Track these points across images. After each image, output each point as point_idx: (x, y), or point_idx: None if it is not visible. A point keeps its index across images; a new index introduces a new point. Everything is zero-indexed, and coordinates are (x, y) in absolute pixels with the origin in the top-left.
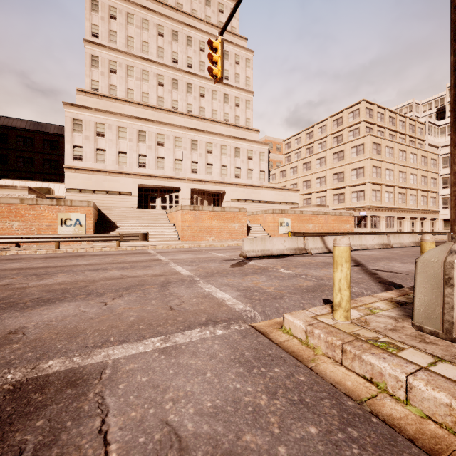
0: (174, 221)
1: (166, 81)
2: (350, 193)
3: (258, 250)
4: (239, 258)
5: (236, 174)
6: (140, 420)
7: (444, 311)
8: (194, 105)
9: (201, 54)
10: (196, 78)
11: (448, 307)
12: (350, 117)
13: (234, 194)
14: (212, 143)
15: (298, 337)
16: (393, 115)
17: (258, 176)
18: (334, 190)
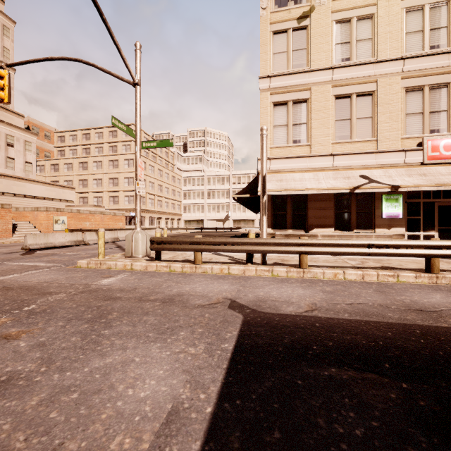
0: None
1: None
2: (123, 197)
3: (42, 243)
4: (22, 251)
5: None
6: (37, 279)
7: (131, 249)
8: None
9: None
10: None
11: (132, 248)
12: (123, 133)
13: None
14: None
15: (84, 267)
16: None
17: (23, 167)
18: (110, 192)
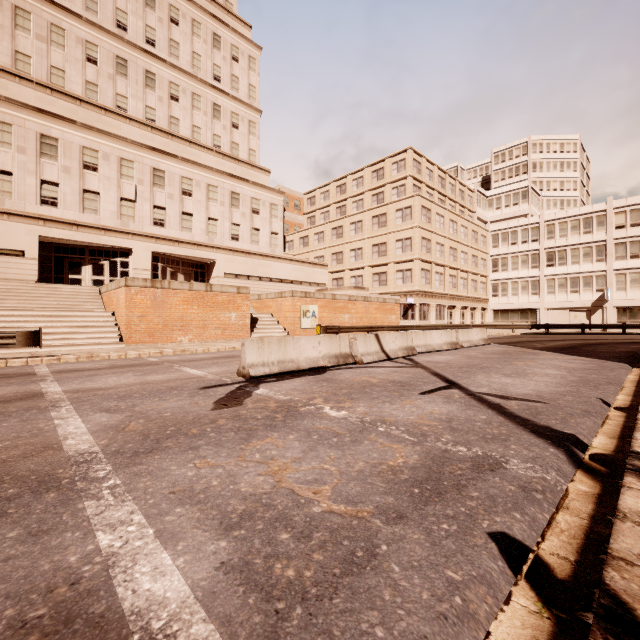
0: (113, 307)
1: (103, 57)
2: (394, 272)
3: (274, 362)
4: (234, 381)
5: (234, 235)
6: None
7: None
8: (160, 110)
9: (172, 28)
10: (163, 66)
11: None
12: (394, 169)
13: (230, 266)
14: (192, 179)
15: None
16: (443, 174)
17: (269, 240)
18: (374, 268)
